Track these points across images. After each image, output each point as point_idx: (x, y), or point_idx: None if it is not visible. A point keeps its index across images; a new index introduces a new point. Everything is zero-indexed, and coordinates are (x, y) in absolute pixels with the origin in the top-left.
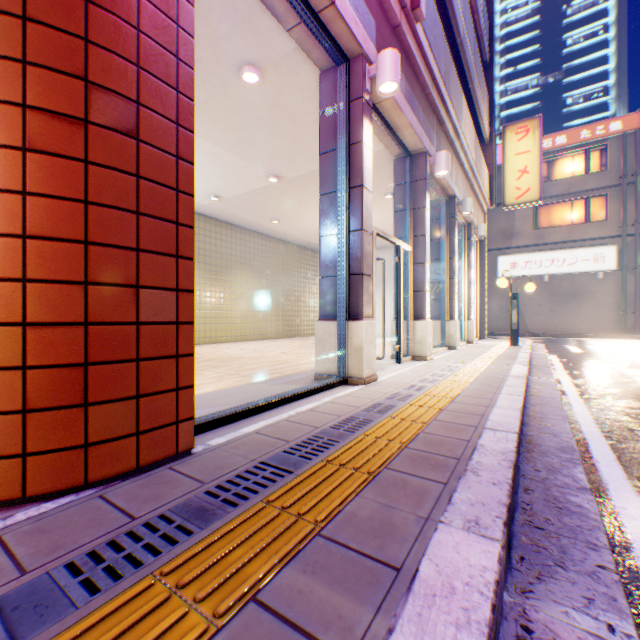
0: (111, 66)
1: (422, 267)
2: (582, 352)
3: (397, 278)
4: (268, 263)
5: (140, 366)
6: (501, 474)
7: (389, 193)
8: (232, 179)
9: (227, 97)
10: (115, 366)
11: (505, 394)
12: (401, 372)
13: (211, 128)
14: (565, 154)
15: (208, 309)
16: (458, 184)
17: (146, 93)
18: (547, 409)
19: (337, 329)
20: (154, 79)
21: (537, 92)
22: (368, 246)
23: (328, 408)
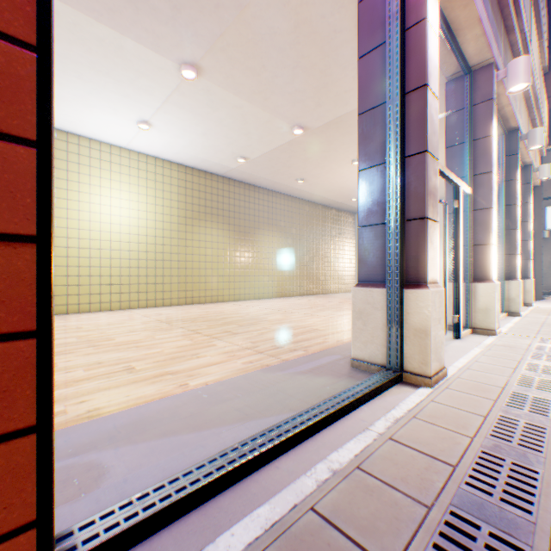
0: None
1: (487, 213)
2: None
3: (454, 228)
4: (293, 223)
5: None
6: None
7: None
8: (255, 136)
9: (242, 24)
10: None
11: None
12: (473, 358)
13: (229, 73)
14: None
15: (237, 268)
16: (520, 114)
17: None
18: None
19: (384, 299)
20: None
21: None
22: (433, 177)
23: (391, 463)
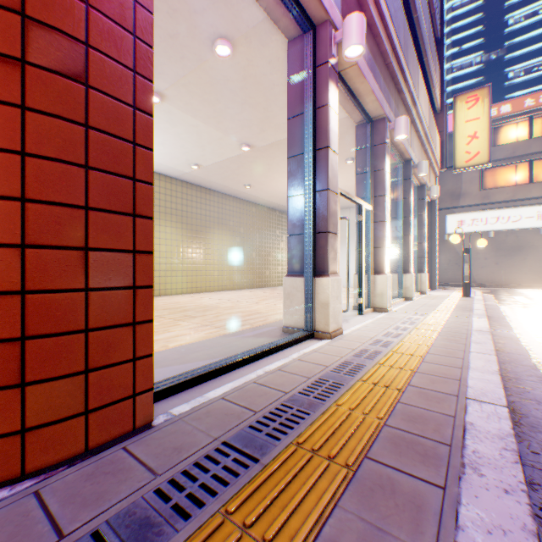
0: (54, 0)
1: (382, 225)
2: (532, 303)
3: (359, 235)
4: (241, 223)
5: (89, 337)
6: (510, 474)
7: (350, 158)
8: (209, 149)
9: (202, 71)
10: (58, 339)
11: (476, 352)
12: (364, 325)
13: (189, 102)
14: (510, 121)
15: (190, 263)
16: (414, 149)
17: (97, 34)
18: (519, 368)
19: (304, 285)
20: (106, 20)
21: (480, 68)
22: (334, 205)
23: (296, 367)
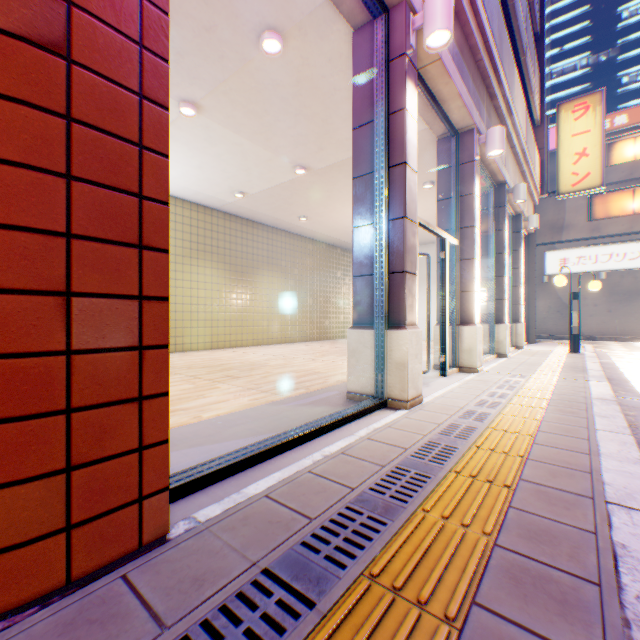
0: None
1: (471, 263)
2: None
3: (442, 276)
4: (296, 263)
5: (72, 420)
6: None
7: (428, 182)
8: (256, 173)
9: (246, 74)
10: (25, 424)
11: (604, 431)
12: (450, 389)
13: (231, 114)
14: (626, 135)
15: (233, 311)
16: (508, 169)
17: None
18: None
19: (373, 339)
20: None
21: (587, 72)
22: (412, 237)
23: (365, 449)
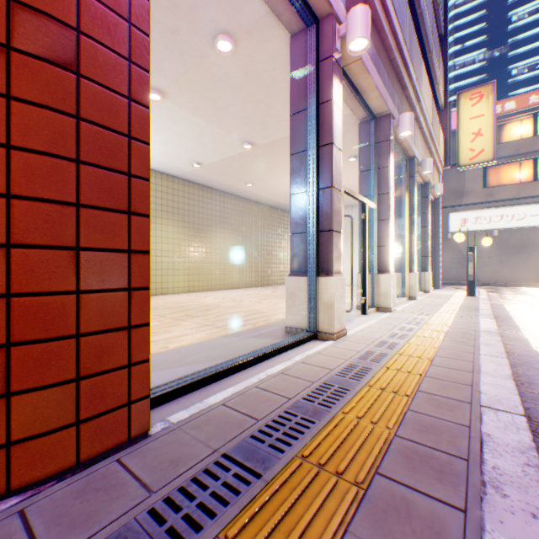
0: None
1: (386, 223)
2: (538, 302)
3: (363, 234)
4: (243, 222)
5: (81, 342)
6: (536, 495)
7: (352, 156)
8: (211, 147)
9: (203, 68)
10: (47, 345)
11: (486, 355)
12: (368, 325)
13: (190, 99)
14: (514, 118)
15: (191, 262)
16: (417, 146)
17: (89, 20)
18: (531, 371)
19: (307, 284)
20: (99, 5)
21: (483, 65)
22: (337, 203)
23: (300, 370)
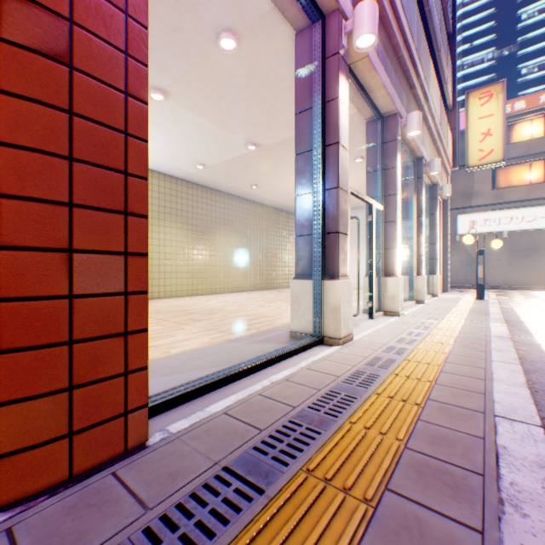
0: None
1: (393, 225)
2: None
3: (369, 236)
4: (248, 224)
5: (74, 350)
6: None
7: (359, 157)
8: (214, 148)
9: (206, 66)
10: (37, 352)
11: (498, 361)
12: (376, 329)
13: (193, 99)
14: (524, 118)
15: (195, 265)
16: (425, 146)
17: (82, 10)
18: None
19: (312, 288)
20: None
21: (492, 65)
22: (344, 204)
23: (305, 377)
